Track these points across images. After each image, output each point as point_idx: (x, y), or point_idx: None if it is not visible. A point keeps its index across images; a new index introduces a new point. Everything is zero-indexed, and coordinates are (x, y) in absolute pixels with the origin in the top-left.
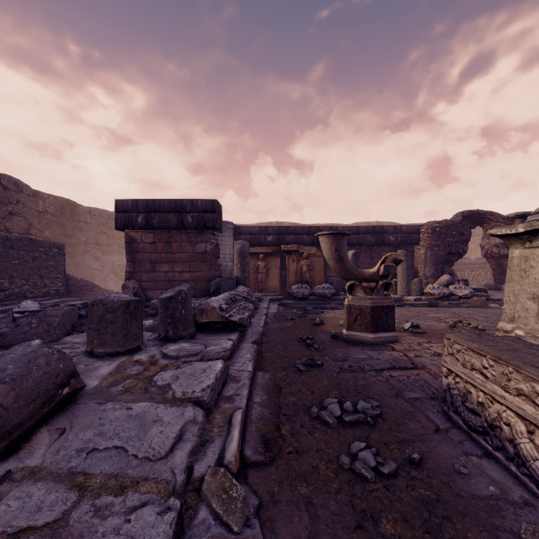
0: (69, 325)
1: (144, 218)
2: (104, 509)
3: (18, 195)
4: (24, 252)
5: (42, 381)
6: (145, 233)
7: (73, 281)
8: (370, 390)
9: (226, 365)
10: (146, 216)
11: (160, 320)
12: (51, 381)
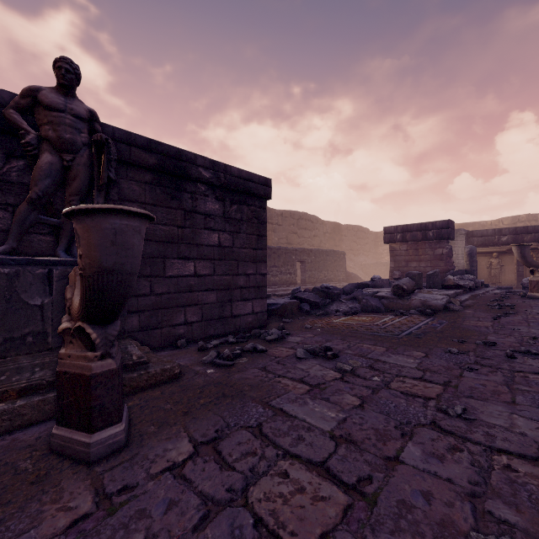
0: (387, 284)
1: (401, 236)
2: (431, 300)
3: (317, 225)
4: (331, 257)
5: (412, 284)
6: (401, 245)
7: (348, 274)
8: (517, 304)
9: (456, 293)
10: (402, 235)
11: (427, 282)
12: (413, 285)
